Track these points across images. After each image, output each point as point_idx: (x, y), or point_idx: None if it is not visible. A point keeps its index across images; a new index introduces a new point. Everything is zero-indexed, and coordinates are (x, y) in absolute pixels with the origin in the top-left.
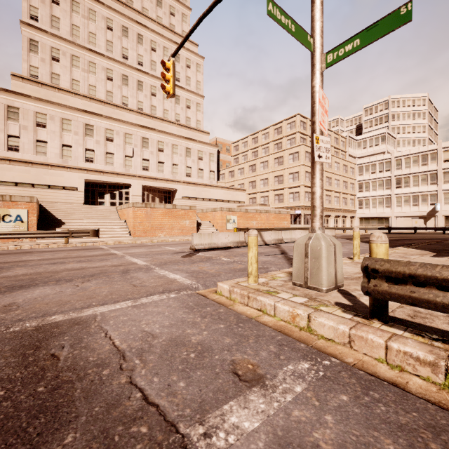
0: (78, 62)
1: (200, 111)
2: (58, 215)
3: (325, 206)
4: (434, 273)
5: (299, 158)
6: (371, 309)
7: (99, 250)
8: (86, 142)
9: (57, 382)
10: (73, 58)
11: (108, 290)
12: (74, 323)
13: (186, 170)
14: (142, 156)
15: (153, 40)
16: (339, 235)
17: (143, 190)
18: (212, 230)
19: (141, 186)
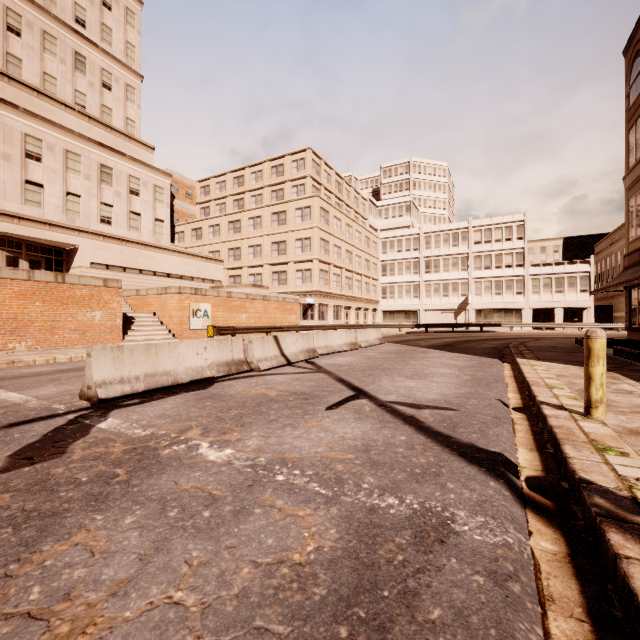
0: None
1: (134, 101)
2: None
3: (345, 293)
4: None
5: (311, 216)
6: None
7: None
8: None
9: None
10: None
11: None
12: None
13: (100, 209)
14: None
15: None
16: None
17: None
18: (161, 331)
19: None
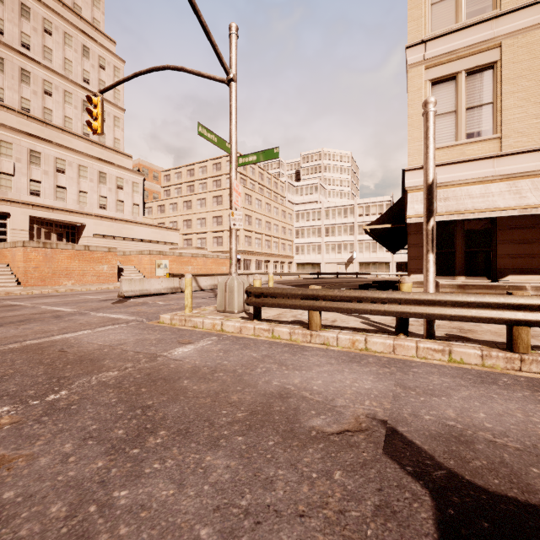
0: None
1: (119, 127)
2: None
3: (264, 251)
4: (269, 291)
5: None
6: (253, 314)
7: None
8: None
9: (79, 355)
10: None
11: (57, 327)
12: (53, 342)
13: (99, 200)
14: (30, 175)
15: (47, 18)
16: (276, 280)
17: (31, 222)
18: (139, 277)
19: (28, 218)
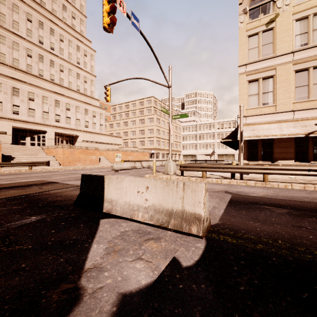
0: (5, 41)
1: (93, 85)
2: (2, 152)
3: (166, 148)
4: (188, 165)
5: (153, 121)
6: (181, 174)
7: (64, 172)
8: (14, 100)
9: None
10: (0, 37)
11: None
12: None
13: (85, 123)
14: (55, 112)
15: (61, 34)
16: None
17: (55, 135)
18: (107, 162)
19: (54, 133)
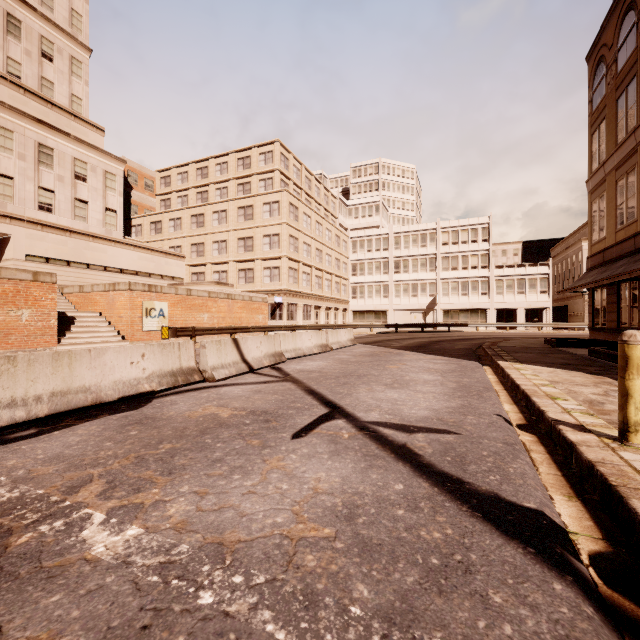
0: None
1: (80, 77)
2: None
3: (315, 292)
4: None
5: (280, 211)
6: None
7: None
8: None
9: None
10: None
11: None
12: None
13: (38, 194)
14: None
15: None
16: None
17: None
18: (107, 333)
19: None
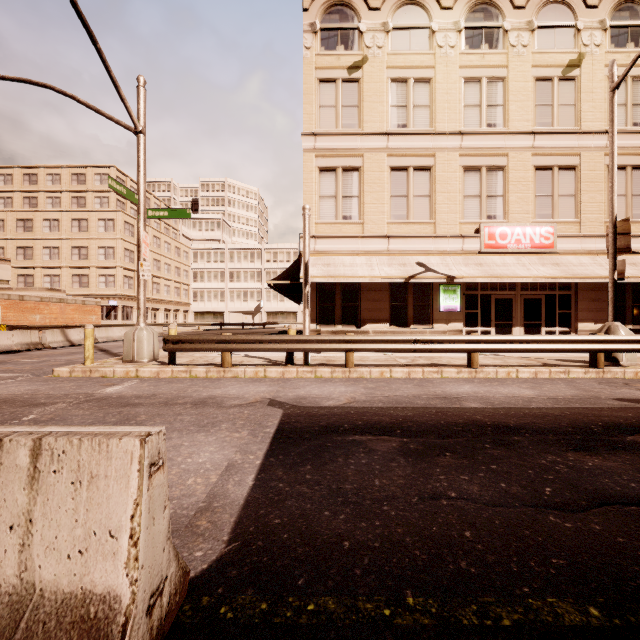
0: None
1: None
2: None
3: (152, 297)
4: (187, 338)
5: (115, 228)
6: (169, 360)
7: None
8: None
9: (1, 401)
10: None
11: None
12: None
13: None
14: None
15: None
16: None
17: None
18: None
19: None
